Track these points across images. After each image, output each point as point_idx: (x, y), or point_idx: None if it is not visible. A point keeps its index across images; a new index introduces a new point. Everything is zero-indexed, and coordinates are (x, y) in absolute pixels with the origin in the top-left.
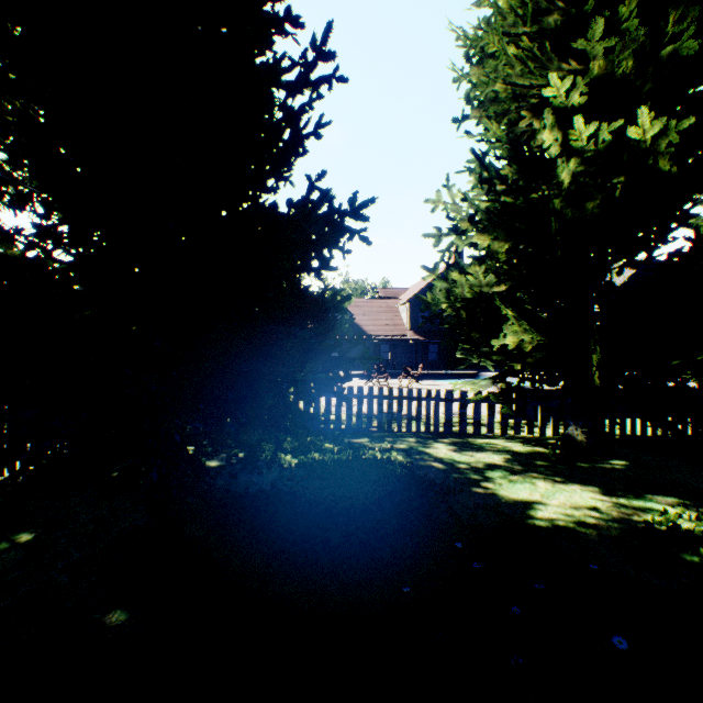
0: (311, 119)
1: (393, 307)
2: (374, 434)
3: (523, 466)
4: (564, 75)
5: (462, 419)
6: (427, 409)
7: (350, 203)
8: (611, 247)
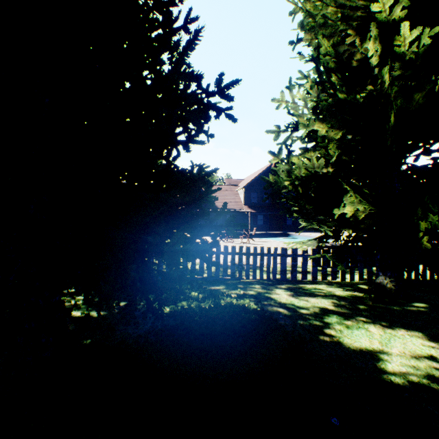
0: (180, 12)
1: (235, 190)
2: (228, 281)
3: (350, 310)
4: None
5: (294, 269)
6: (268, 262)
7: (216, 84)
8: (412, 139)
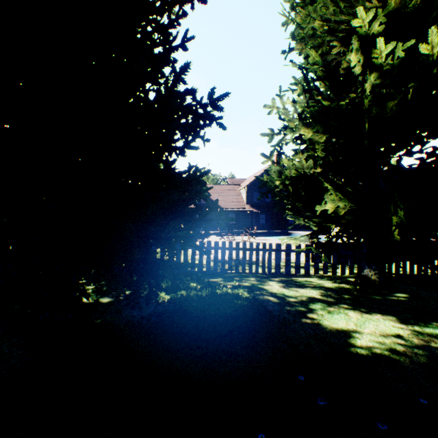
0: (178, 33)
1: (237, 190)
2: (226, 275)
3: (335, 299)
4: (366, 12)
5: (288, 263)
6: (263, 256)
7: (209, 97)
8: (395, 141)
